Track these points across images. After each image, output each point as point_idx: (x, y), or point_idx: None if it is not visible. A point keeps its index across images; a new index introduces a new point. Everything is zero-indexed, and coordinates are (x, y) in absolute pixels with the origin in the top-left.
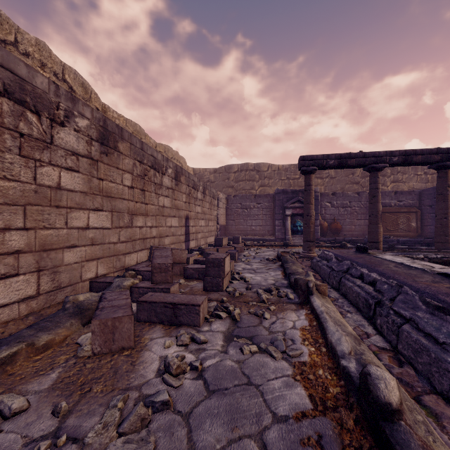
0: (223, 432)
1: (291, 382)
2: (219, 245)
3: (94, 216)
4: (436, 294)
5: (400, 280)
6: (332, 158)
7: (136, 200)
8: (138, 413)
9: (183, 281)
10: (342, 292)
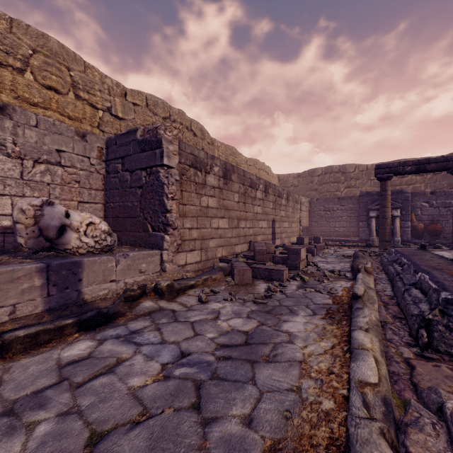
0: (292, 303)
1: (326, 299)
2: (300, 244)
3: (221, 221)
4: (421, 266)
5: (414, 261)
6: (409, 165)
7: (241, 210)
8: (261, 294)
9: (272, 264)
10: (388, 274)
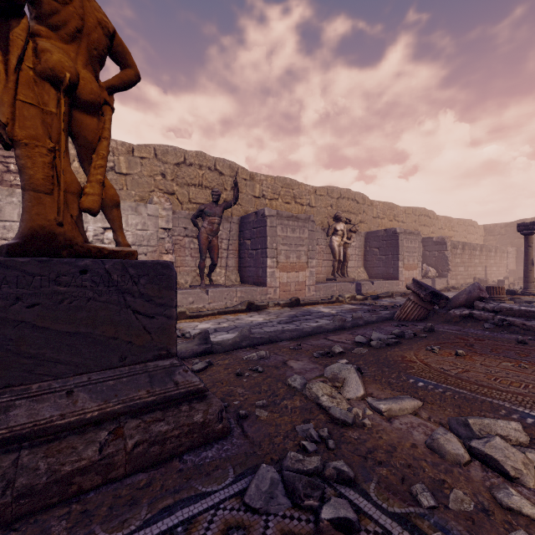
0: None
1: None
2: None
3: (461, 268)
4: None
5: None
6: None
7: (468, 262)
8: None
9: None
10: None
